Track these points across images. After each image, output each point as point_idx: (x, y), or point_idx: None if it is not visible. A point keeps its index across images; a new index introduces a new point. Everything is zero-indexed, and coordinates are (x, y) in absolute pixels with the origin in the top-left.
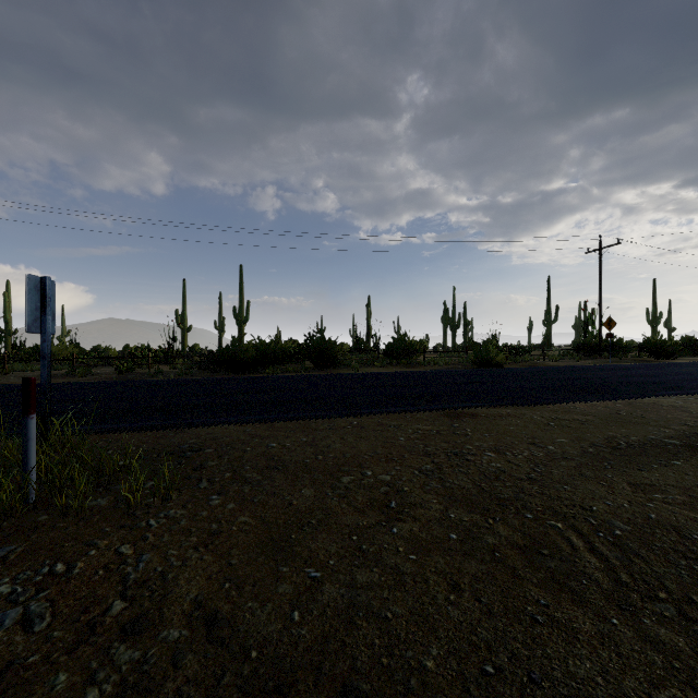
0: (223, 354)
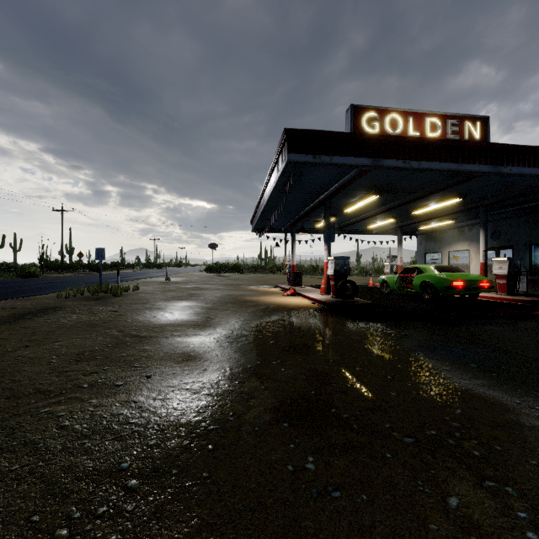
0: None
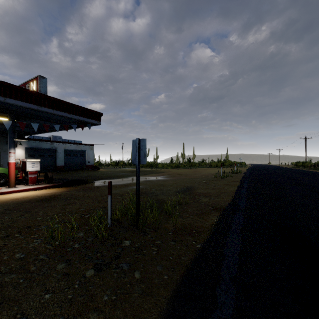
0: None
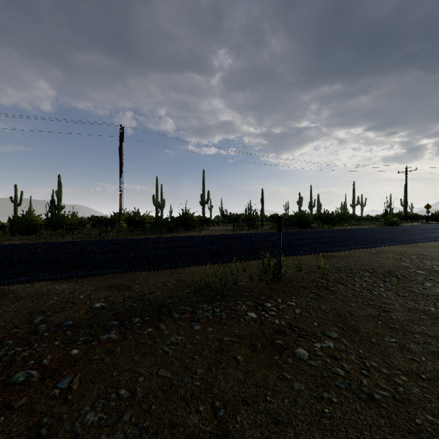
0: (298, 220)
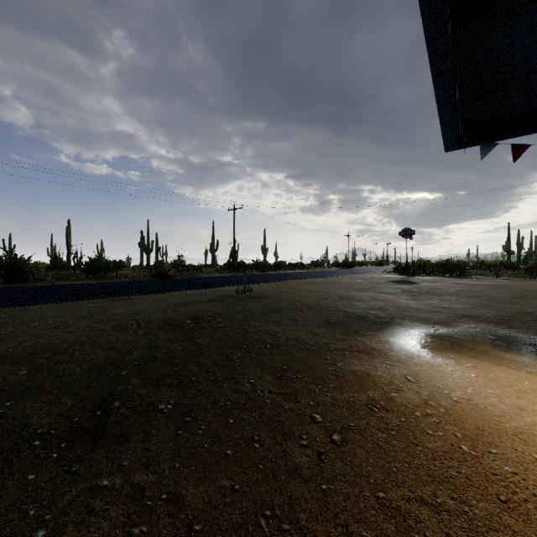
0: None
